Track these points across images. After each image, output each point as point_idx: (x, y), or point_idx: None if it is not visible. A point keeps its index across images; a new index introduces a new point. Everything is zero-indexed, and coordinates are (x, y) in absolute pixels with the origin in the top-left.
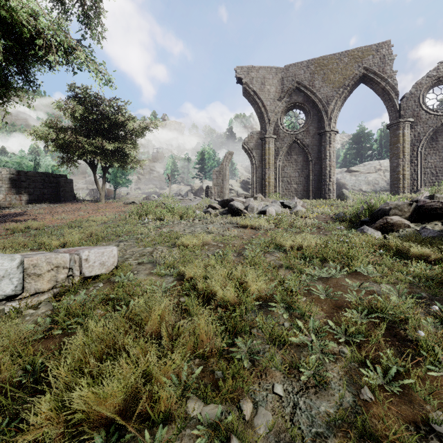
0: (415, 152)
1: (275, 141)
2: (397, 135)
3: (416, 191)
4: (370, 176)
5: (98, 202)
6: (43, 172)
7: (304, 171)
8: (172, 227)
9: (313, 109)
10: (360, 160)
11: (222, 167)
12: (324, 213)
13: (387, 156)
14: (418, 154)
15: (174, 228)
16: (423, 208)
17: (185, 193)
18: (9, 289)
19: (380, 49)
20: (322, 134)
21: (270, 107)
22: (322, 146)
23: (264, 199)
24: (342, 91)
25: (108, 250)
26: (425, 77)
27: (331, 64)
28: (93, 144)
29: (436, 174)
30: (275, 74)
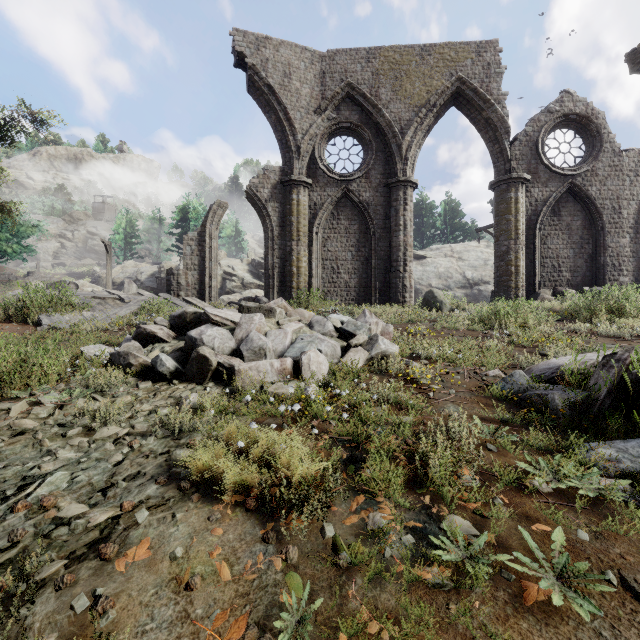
0: (532, 231)
1: (309, 190)
2: (508, 200)
3: (534, 294)
4: (441, 264)
5: None
6: None
7: (362, 250)
8: None
9: (376, 138)
10: (422, 240)
11: (204, 231)
12: (448, 360)
13: (454, 237)
14: (536, 233)
15: None
16: None
17: (147, 278)
18: None
19: (483, 52)
20: (392, 186)
21: (302, 124)
22: (392, 207)
23: (291, 310)
24: (425, 113)
25: None
26: (545, 111)
27: (408, 63)
28: None
29: (559, 267)
30: (309, 62)
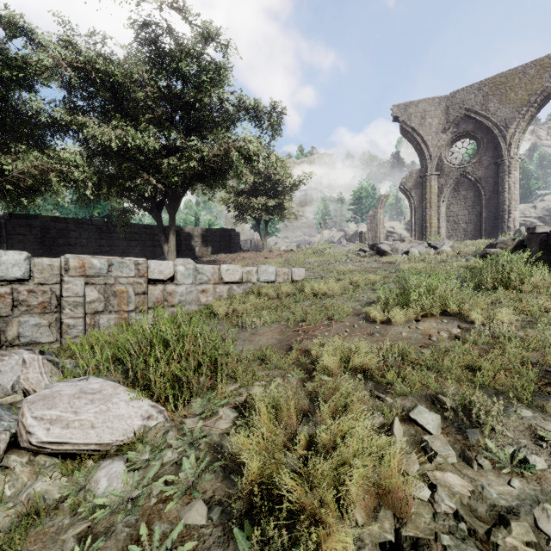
0: None
1: (438, 178)
2: None
3: None
4: None
5: (261, 251)
6: (221, 228)
7: (476, 208)
8: (329, 265)
9: (487, 135)
10: None
11: (376, 211)
12: (469, 252)
13: None
14: None
15: (331, 265)
16: (524, 241)
17: (337, 240)
18: (273, 278)
19: None
20: (498, 164)
21: (432, 142)
22: (498, 177)
23: (413, 241)
24: (526, 109)
25: (301, 269)
26: None
27: (511, 81)
28: (260, 202)
29: None
30: (437, 104)
